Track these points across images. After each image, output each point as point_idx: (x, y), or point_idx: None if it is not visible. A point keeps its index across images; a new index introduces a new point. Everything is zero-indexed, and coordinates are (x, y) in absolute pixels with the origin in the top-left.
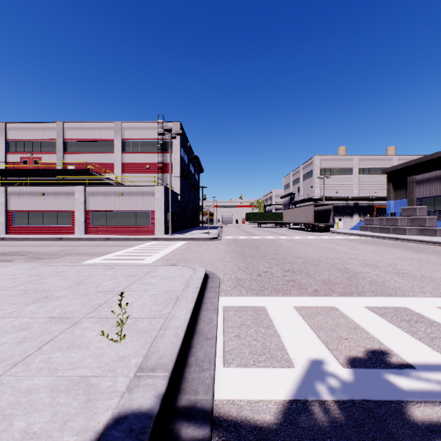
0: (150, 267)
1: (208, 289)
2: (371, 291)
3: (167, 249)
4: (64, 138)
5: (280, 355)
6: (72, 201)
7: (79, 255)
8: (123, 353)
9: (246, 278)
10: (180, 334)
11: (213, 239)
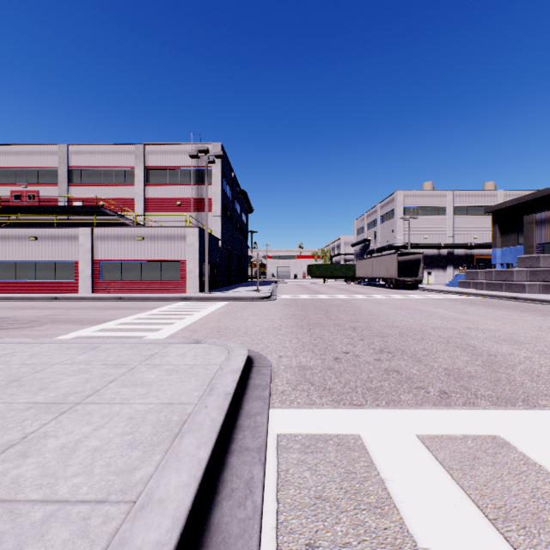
0: (157, 347)
1: (250, 391)
2: (544, 394)
3: (197, 314)
4: (68, 165)
5: None
6: (75, 248)
7: (66, 324)
8: None
9: (315, 364)
10: None
11: (265, 299)
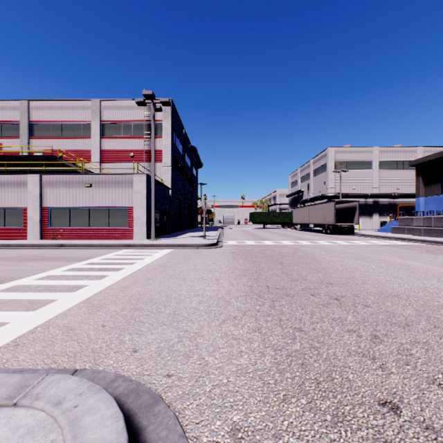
0: None
1: None
2: None
3: (127, 268)
4: (30, 119)
5: None
6: (24, 194)
7: None
8: None
9: None
10: None
11: (211, 246)
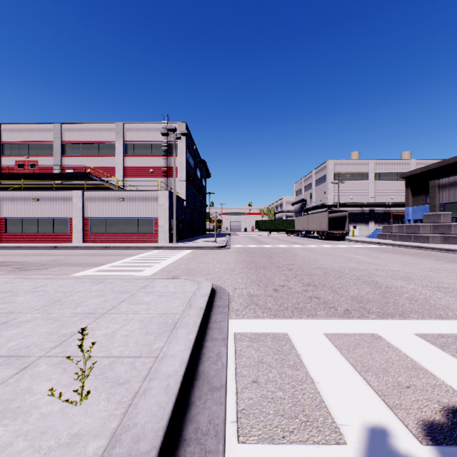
0: (147, 281)
1: (215, 308)
2: (415, 311)
3: (170, 259)
4: (62, 140)
5: (321, 419)
6: (69, 207)
7: (70, 266)
8: (80, 428)
9: (260, 293)
10: (173, 388)
11: (221, 248)
